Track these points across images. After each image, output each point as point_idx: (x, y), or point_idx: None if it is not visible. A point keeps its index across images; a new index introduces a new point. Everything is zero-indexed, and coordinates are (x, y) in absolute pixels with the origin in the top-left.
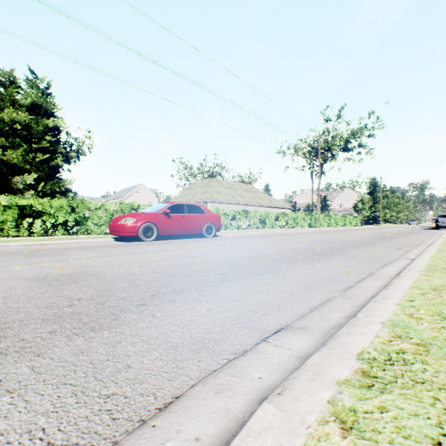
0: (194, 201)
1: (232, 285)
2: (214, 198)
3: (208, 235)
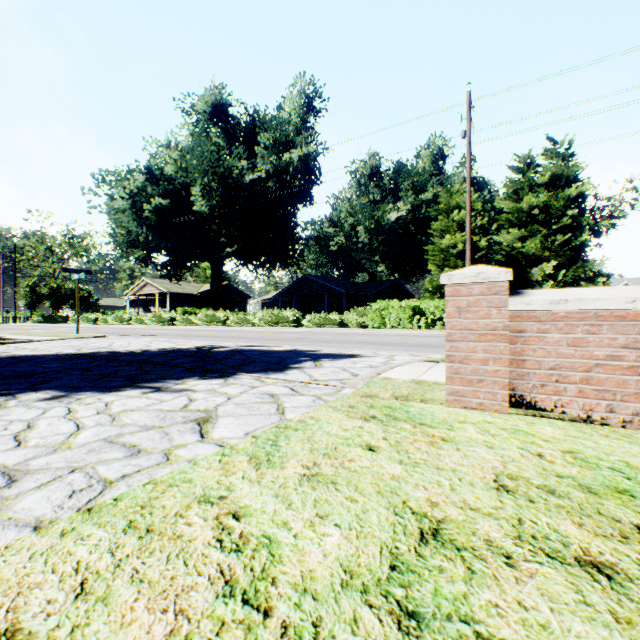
0: None
1: None
2: None
3: None
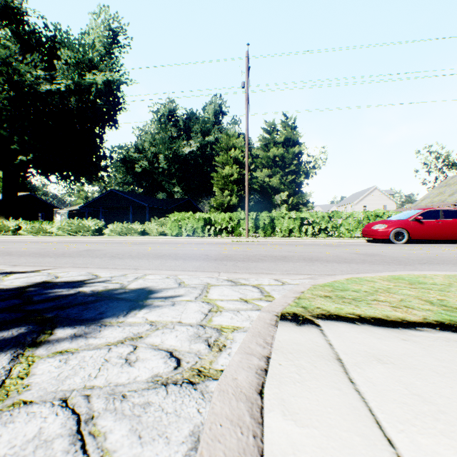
0: (452, 200)
1: None
2: None
3: None
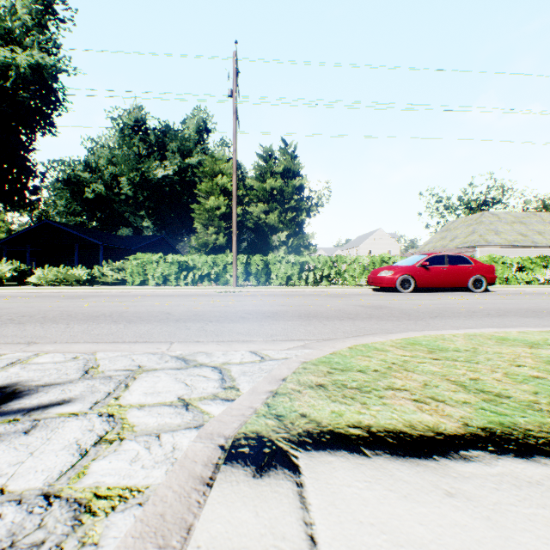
0: (453, 246)
1: (494, 318)
2: (487, 240)
3: (475, 290)
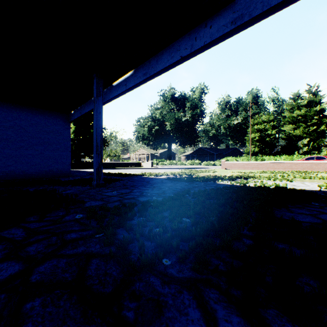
0: None
1: None
2: None
3: None
